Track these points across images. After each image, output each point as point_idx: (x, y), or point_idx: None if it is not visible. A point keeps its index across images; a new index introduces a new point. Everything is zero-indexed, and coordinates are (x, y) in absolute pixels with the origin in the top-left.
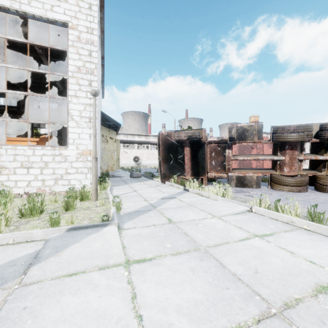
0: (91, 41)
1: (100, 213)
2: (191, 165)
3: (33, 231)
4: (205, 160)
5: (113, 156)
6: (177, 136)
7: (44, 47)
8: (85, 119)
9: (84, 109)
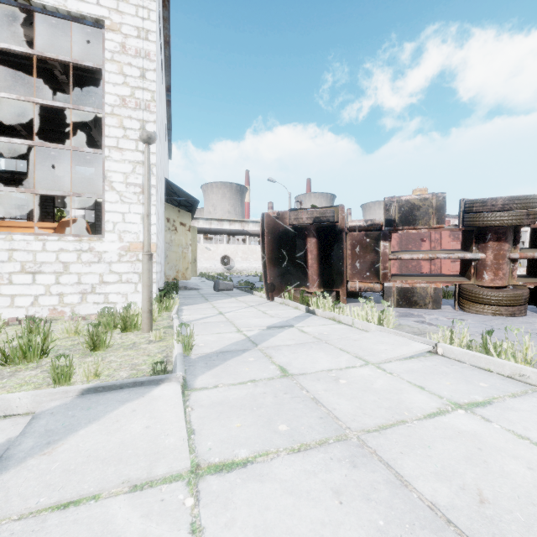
0: (145, 52)
1: (154, 355)
2: (319, 268)
3: (10, 395)
4: (344, 259)
5: (186, 254)
6: (295, 218)
7: (63, 62)
8: (135, 188)
9: (133, 171)
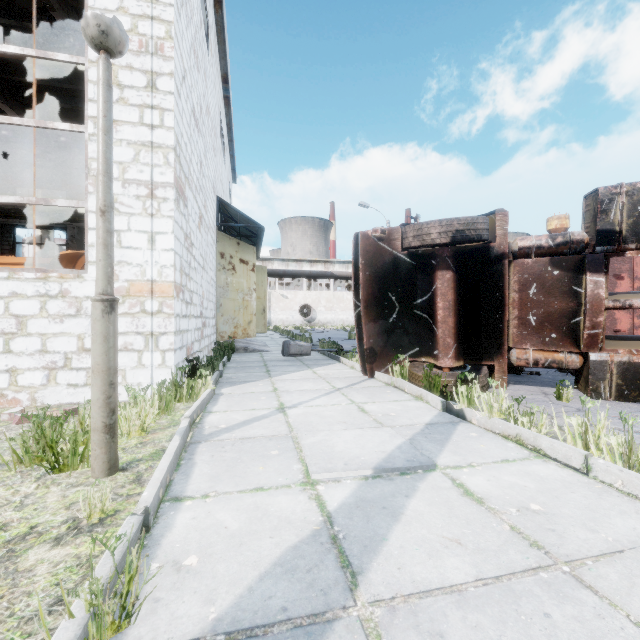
0: None
1: None
2: (458, 325)
3: None
4: (504, 309)
5: (248, 302)
6: (415, 235)
7: None
8: (138, 188)
9: (135, 160)
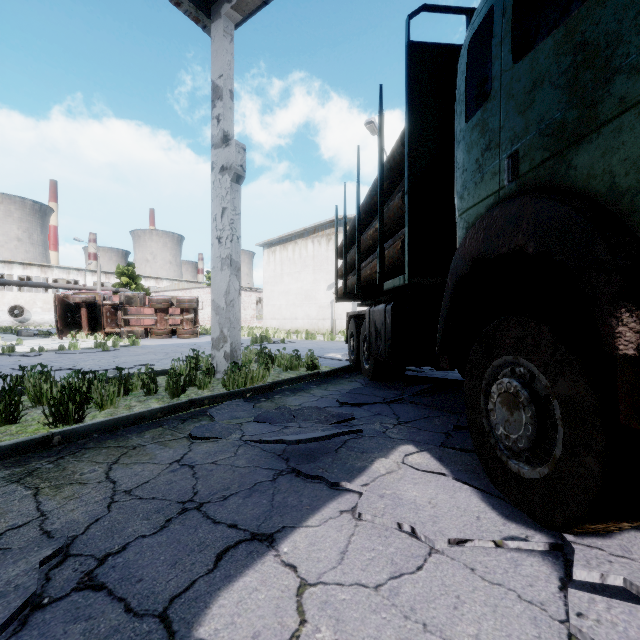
0: None
1: None
2: (89, 322)
3: None
4: (102, 318)
5: None
6: (73, 300)
7: None
8: None
9: None
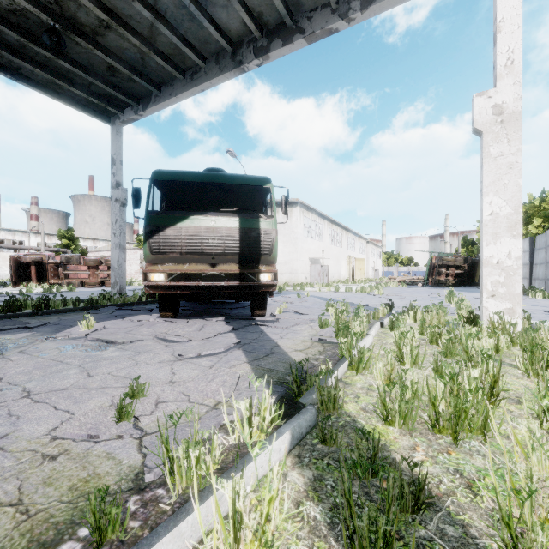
0: None
1: None
2: (37, 276)
3: None
4: (47, 273)
5: None
6: (25, 260)
7: None
8: None
9: None
